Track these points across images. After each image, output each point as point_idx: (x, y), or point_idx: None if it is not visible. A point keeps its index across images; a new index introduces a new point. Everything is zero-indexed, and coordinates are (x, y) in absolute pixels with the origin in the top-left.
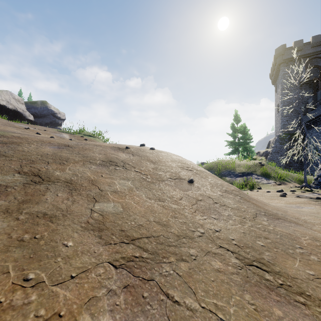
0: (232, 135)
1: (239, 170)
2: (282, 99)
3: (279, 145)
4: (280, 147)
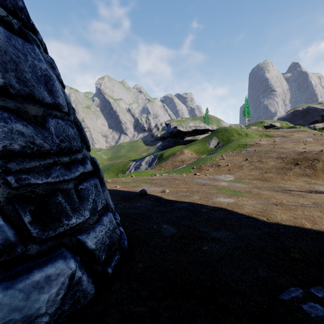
0: None
1: None
2: None
3: None
4: None
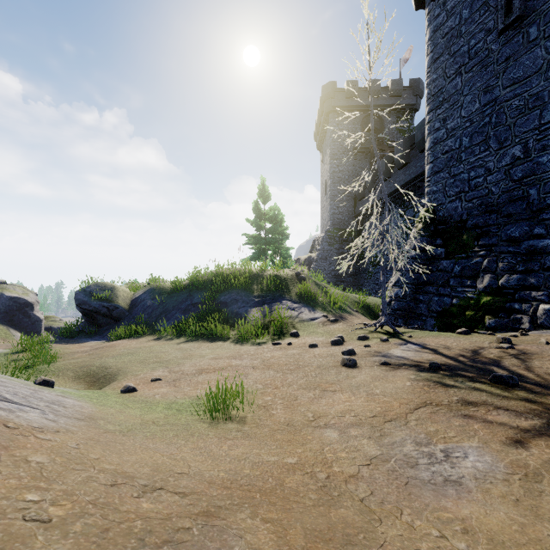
0: (255, 224)
1: (257, 291)
2: (331, 171)
3: (328, 246)
4: (328, 250)
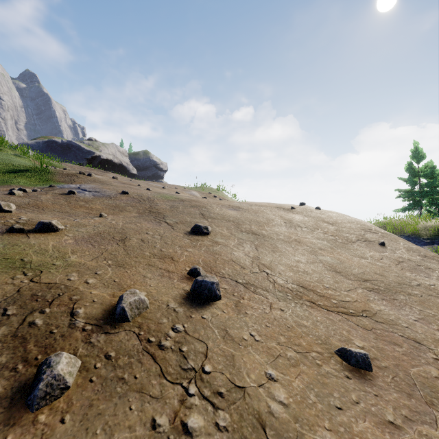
0: (409, 181)
1: (425, 235)
2: None
3: None
4: None
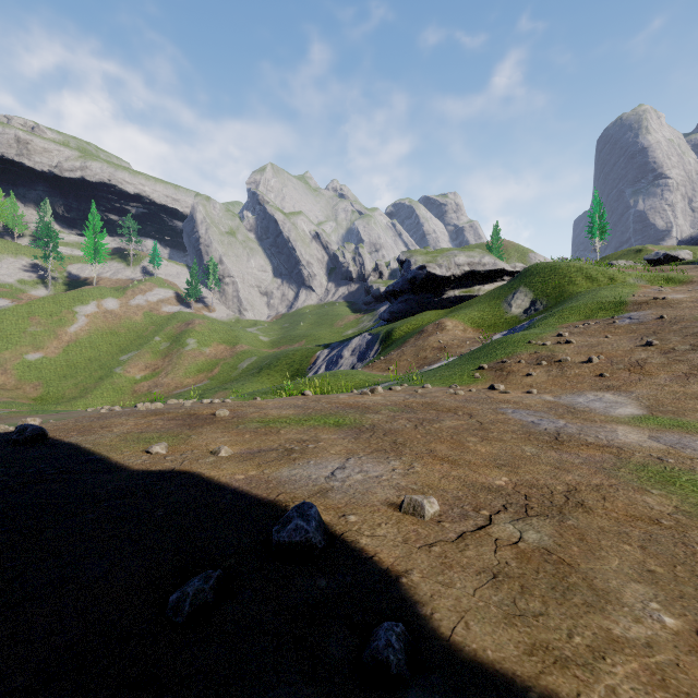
0: None
1: None
2: None
3: None
4: None
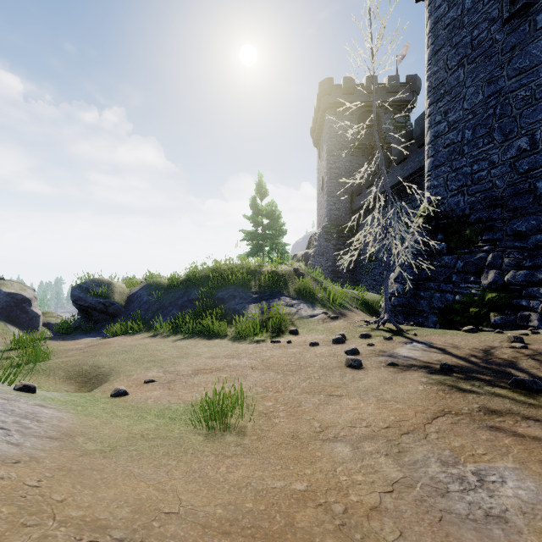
0: (252, 220)
1: (255, 287)
2: (328, 167)
3: (325, 242)
4: (325, 246)
